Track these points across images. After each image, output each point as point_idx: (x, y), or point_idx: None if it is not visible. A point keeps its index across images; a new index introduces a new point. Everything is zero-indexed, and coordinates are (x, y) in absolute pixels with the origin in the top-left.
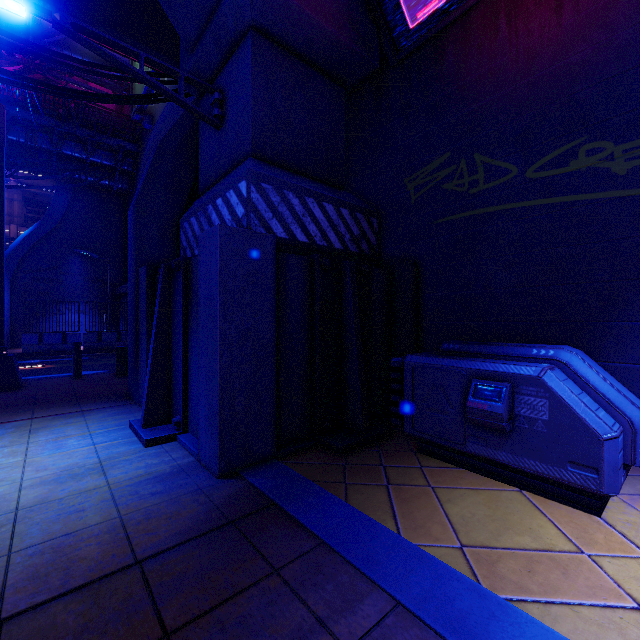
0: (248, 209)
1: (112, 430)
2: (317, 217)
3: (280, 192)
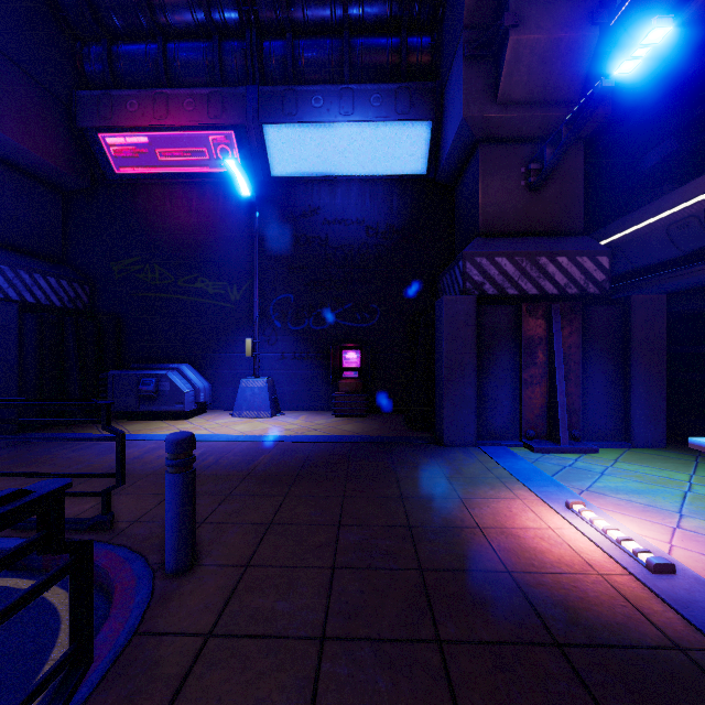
0: None
1: None
2: (43, 286)
3: (15, 271)
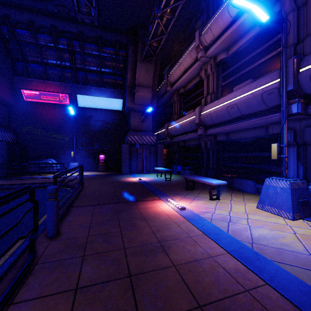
0: None
1: None
2: (7, 136)
3: (1, 132)
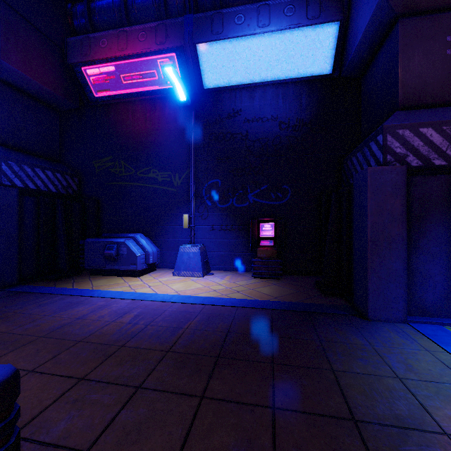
0: (0, 173)
1: None
2: (42, 177)
3: (20, 165)
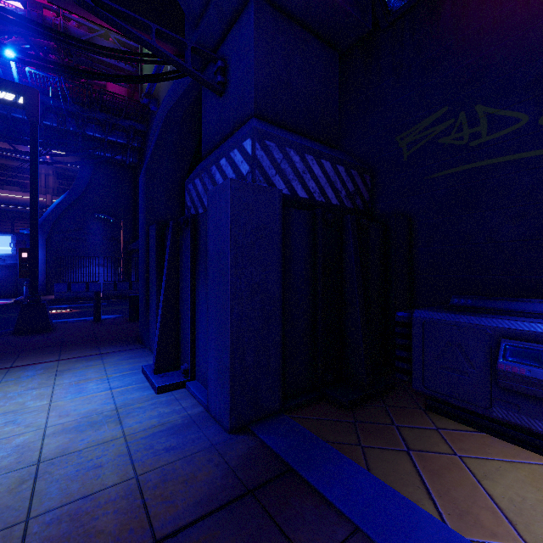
0: (253, 166)
1: (126, 374)
2: (316, 174)
3: (282, 149)
